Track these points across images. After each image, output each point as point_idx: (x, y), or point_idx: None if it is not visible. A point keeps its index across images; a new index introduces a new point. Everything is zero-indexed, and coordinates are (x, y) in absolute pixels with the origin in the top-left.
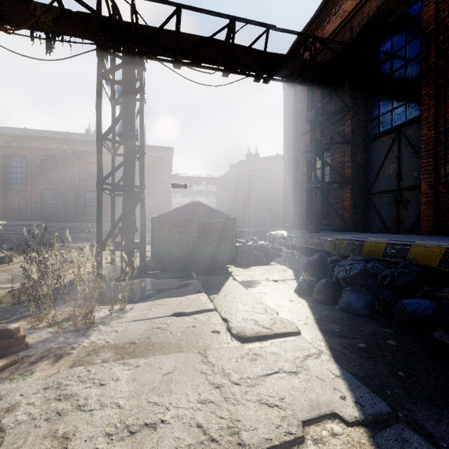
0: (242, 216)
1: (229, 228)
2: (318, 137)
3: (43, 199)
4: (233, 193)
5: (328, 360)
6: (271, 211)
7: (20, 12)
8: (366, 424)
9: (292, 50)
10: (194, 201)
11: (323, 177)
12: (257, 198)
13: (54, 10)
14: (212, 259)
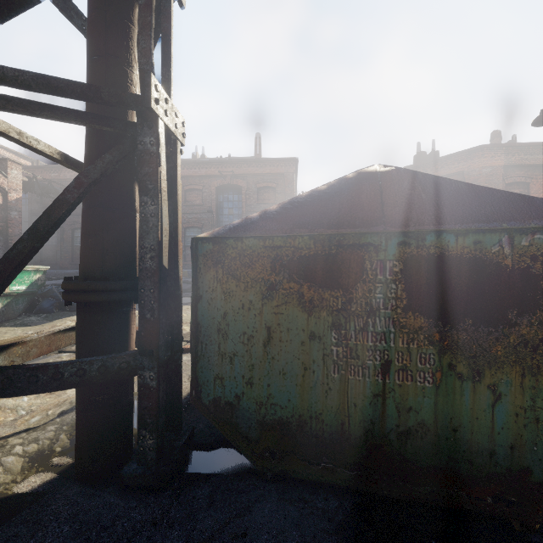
0: None
1: None
2: None
3: None
4: None
5: None
6: None
7: None
8: None
9: None
10: (372, 168)
11: None
12: None
13: None
14: (494, 462)
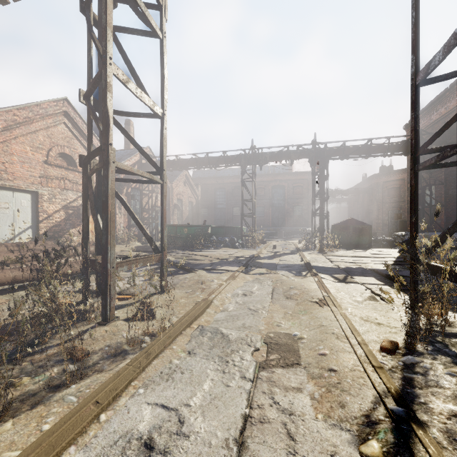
0: (375, 221)
1: (368, 230)
2: (428, 176)
3: (233, 213)
4: (366, 201)
5: (396, 256)
6: (399, 219)
7: (286, 157)
8: (397, 258)
9: (404, 142)
10: (350, 218)
11: (431, 200)
12: (390, 205)
13: (297, 154)
14: (360, 243)
